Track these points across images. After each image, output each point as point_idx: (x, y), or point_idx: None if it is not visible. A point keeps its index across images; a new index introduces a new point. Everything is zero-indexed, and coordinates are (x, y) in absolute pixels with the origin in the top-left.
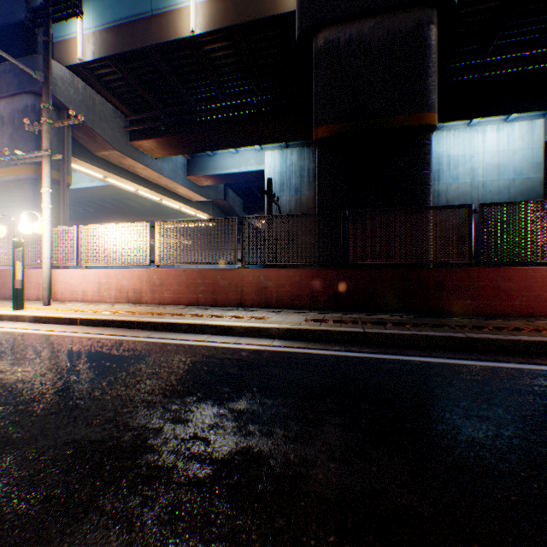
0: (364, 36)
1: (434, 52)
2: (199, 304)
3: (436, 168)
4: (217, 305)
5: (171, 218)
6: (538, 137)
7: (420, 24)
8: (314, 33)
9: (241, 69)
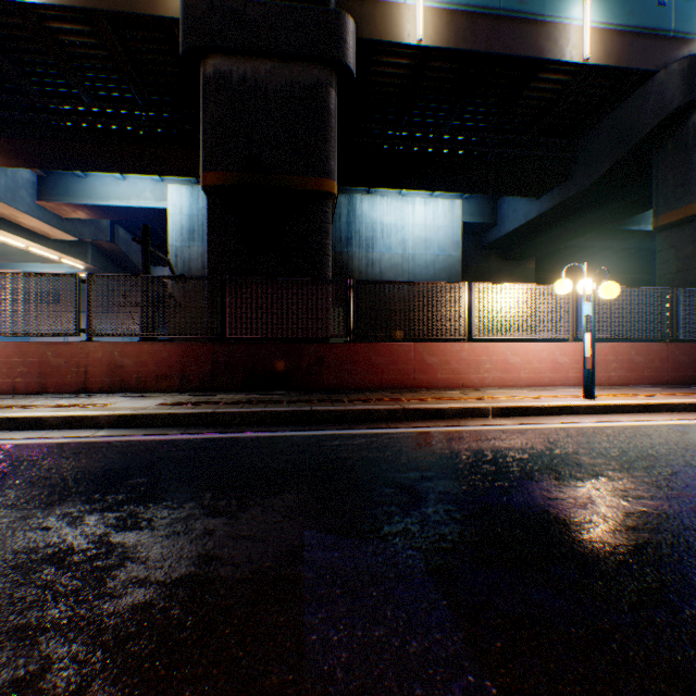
0: (261, 78)
1: (334, 117)
2: (18, 392)
3: (371, 235)
4: (48, 392)
5: (17, 260)
6: (458, 217)
7: (319, 83)
8: (202, 56)
9: (116, 69)
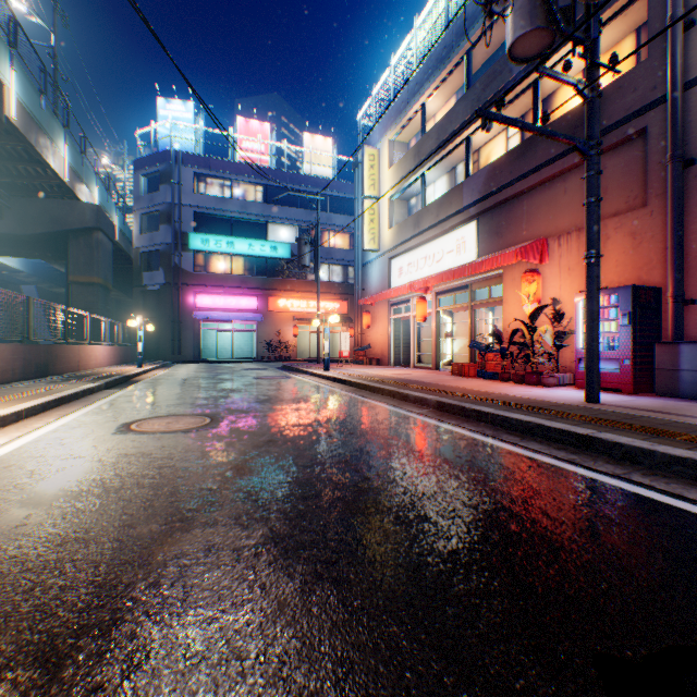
0: None
1: None
2: None
3: None
4: None
5: None
6: None
7: None
8: None
9: None
